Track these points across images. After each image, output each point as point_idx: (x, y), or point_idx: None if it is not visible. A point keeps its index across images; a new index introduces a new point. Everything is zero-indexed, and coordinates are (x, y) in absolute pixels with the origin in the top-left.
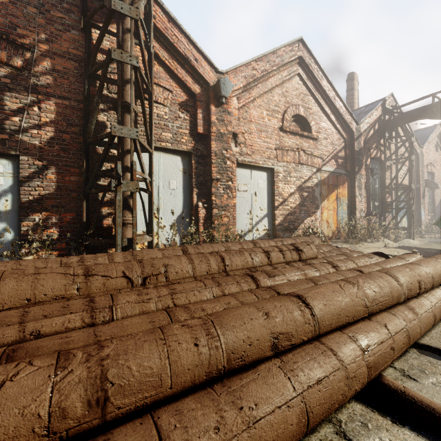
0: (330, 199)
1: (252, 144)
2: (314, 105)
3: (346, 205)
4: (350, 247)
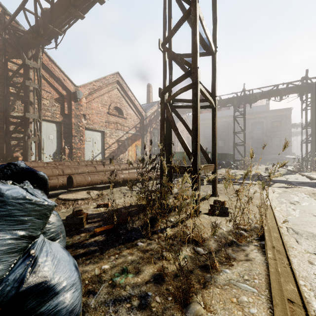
0: (132, 146)
1: (93, 119)
2: (125, 102)
3: (140, 149)
4: None
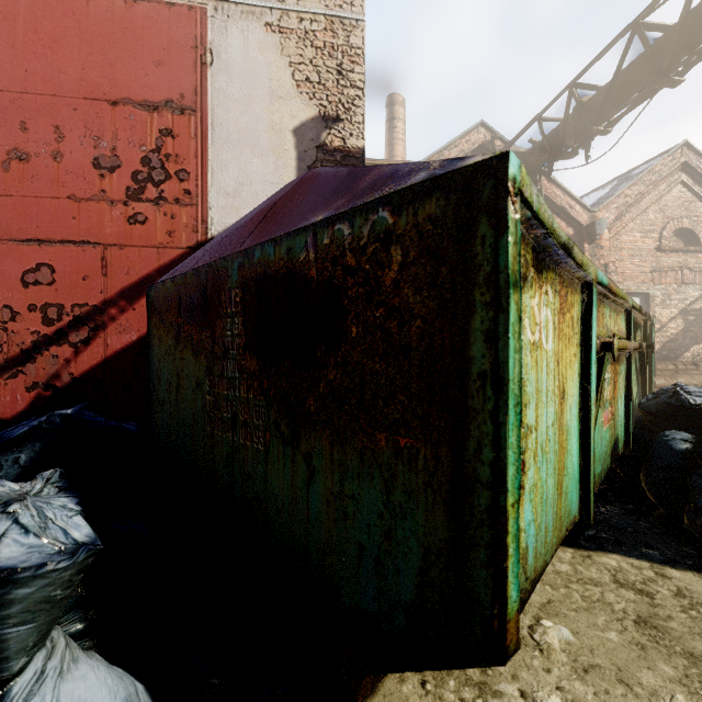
0: None
1: (623, 271)
2: None
3: None
4: None
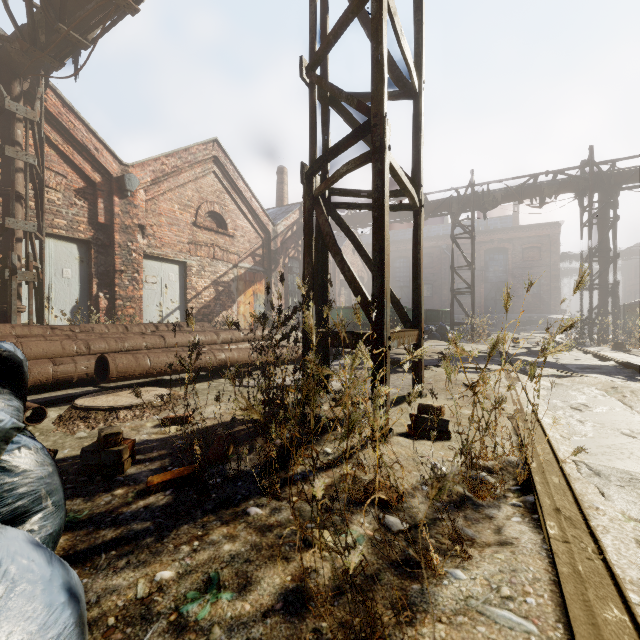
0: (247, 294)
1: (162, 237)
2: (231, 203)
3: (264, 301)
4: None
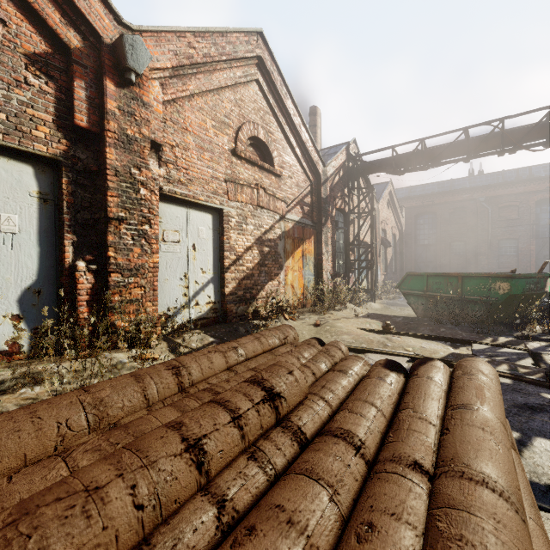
0: (295, 257)
1: (188, 167)
2: (277, 130)
3: (313, 264)
4: (319, 318)
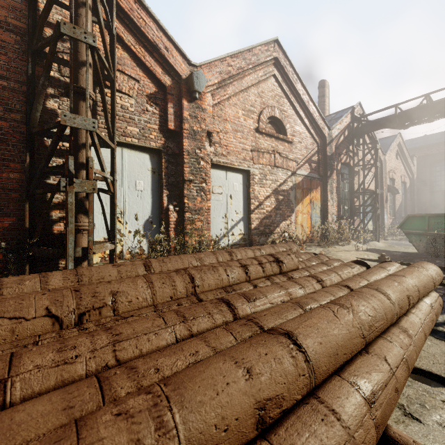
0: (304, 203)
1: (227, 144)
2: (289, 108)
3: (319, 209)
4: (323, 250)
